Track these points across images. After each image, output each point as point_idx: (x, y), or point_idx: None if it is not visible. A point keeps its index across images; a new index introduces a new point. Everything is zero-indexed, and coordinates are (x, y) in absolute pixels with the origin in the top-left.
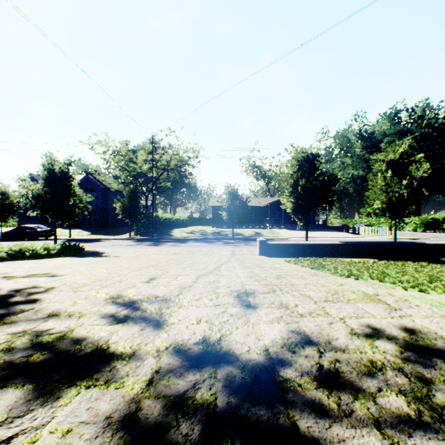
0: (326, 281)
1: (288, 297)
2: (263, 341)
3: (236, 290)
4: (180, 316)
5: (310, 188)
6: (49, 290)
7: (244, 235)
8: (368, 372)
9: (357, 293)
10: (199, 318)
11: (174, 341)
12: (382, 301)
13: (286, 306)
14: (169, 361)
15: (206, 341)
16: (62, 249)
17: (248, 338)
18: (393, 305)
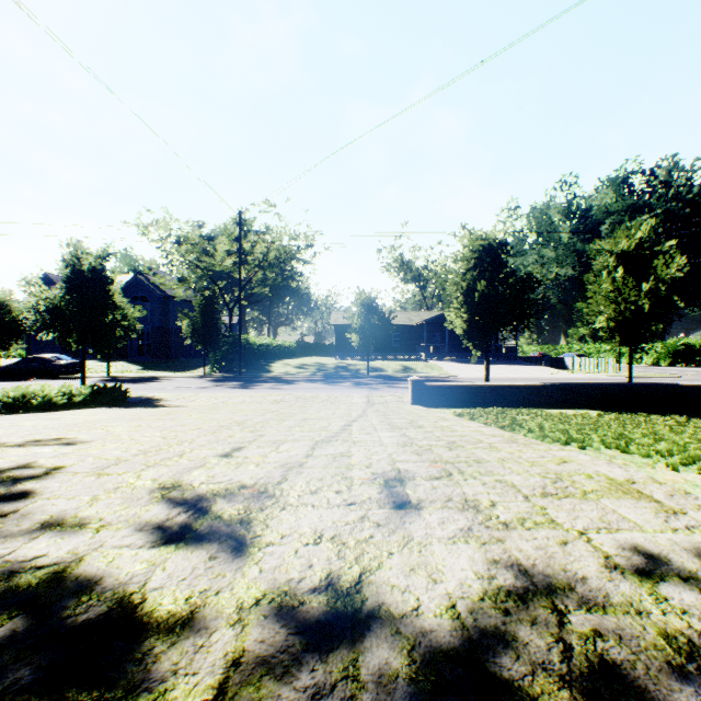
0: (535, 455)
1: (475, 488)
2: (443, 585)
3: (381, 472)
4: (283, 528)
5: (493, 295)
6: (53, 472)
7: (386, 371)
8: (667, 664)
9: (596, 479)
10: (318, 531)
11: (272, 584)
12: (646, 495)
13: (475, 507)
14: (261, 634)
15: (333, 585)
16: (92, 395)
17: (414, 577)
18: (667, 504)
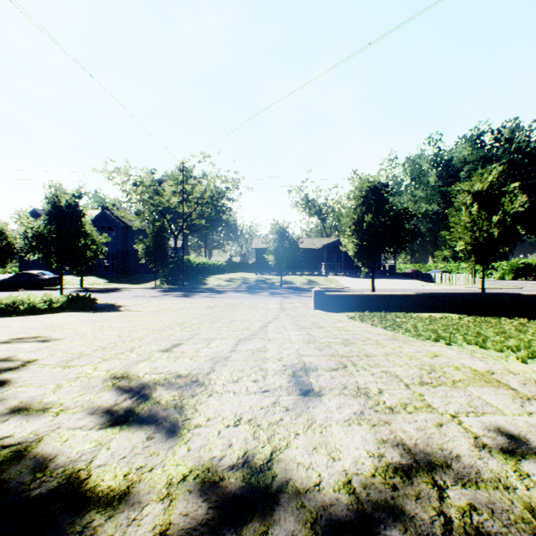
0: (413, 350)
1: (366, 377)
2: (340, 463)
3: (290, 364)
4: (209, 412)
5: (377, 225)
6: (27, 364)
7: (295, 283)
8: None
9: (462, 370)
10: (238, 414)
11: (198, 461)
12: (504, 384)
13: (365, 394)
14: (185, 508)
15: (248, 463)
16: (68, 302)
17: (316, 455)
18: (522, 391)
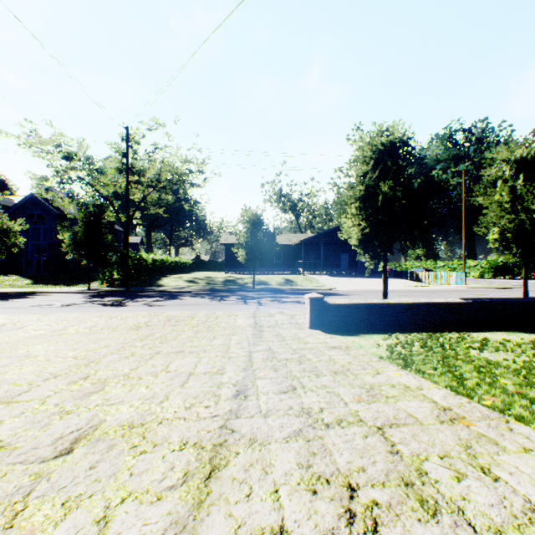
0: None
1: None
2: None
3: None
4: None
5: (395, 200)
6: None
7: (270, 284)
8: None
9: None
10: None
11: None
12: None
13: None
14: None
15: None
16: None
17: None
18: None
